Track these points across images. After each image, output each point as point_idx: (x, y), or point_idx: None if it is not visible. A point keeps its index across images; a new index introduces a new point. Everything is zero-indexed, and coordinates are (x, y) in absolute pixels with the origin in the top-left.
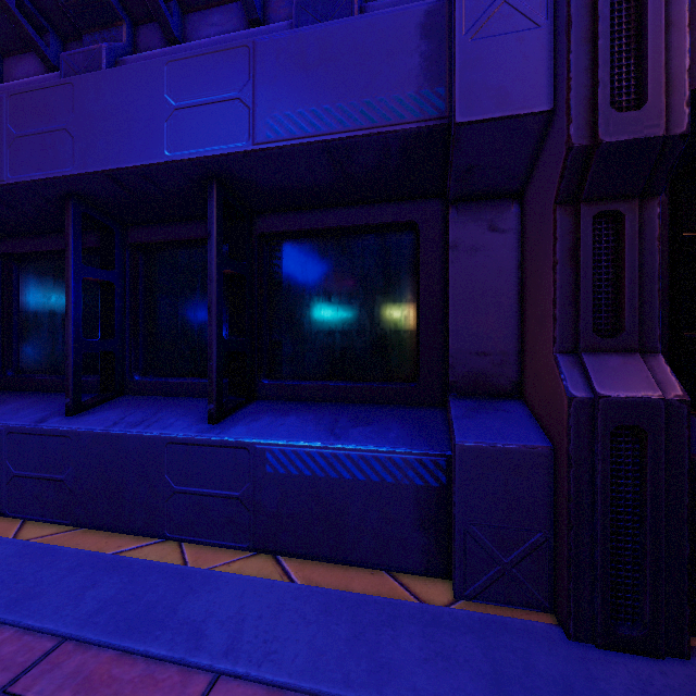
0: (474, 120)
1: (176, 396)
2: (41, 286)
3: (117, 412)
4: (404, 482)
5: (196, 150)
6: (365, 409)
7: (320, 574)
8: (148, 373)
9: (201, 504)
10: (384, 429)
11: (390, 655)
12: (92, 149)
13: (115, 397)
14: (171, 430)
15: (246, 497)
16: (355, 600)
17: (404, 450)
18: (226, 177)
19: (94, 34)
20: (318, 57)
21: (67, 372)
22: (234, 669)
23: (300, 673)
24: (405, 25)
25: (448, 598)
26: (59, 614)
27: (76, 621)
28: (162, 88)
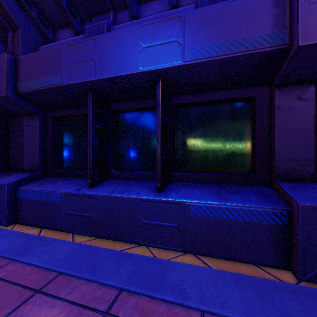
0: (309, 44)
1: (133, 179)
2: (68, 130)
3: (111, 186)
4: (263, 222)
5: (155, 66)
6: (230, 186)
7: (222, 265)
8: (117, 169)
9: (157, 229)
10: (246, 196)
11: (284, 308)
12: (104, 68)
13: (105, 179)
14: (141, 195)
15: (180, 227)
16: (248, 279)
17: (263, 206)
18: (165, 78)
19: (97, 17)
20: (217, 19)
21: (89, 168)
22: (210, 310)
23: (244, 314)
24: (264, 0)
25: (294, 280)
26: (113, 278)
27: (123, 282)
28: (138, 38)
